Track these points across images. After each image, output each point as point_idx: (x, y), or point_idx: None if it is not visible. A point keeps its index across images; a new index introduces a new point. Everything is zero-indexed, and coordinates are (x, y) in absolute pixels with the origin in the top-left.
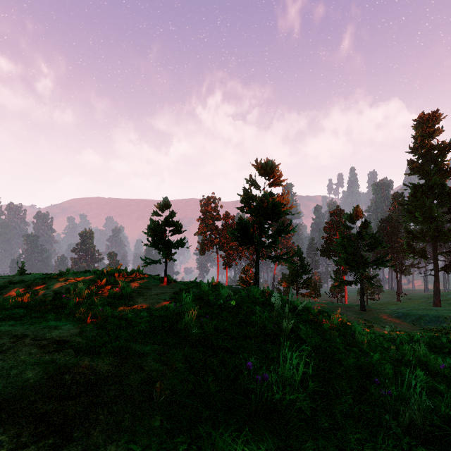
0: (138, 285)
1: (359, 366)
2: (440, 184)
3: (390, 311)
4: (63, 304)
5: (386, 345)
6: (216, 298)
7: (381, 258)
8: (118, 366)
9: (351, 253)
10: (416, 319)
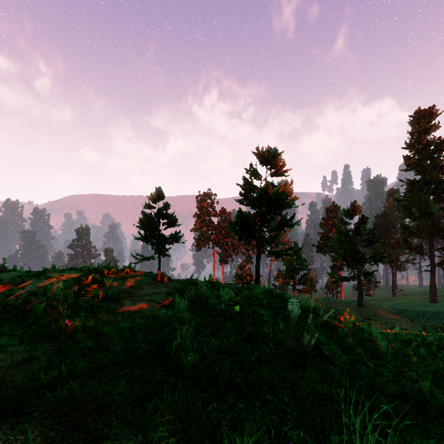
0: (128, 284)
1: (404, 393)
2: (437, 180)
3: (387, 307)
4: (31, 310)
5: (405, 351)
6: (216, 301)
7: (379, 254)
8: (56, 443)
9: (349, 249)
10: (415, 316)
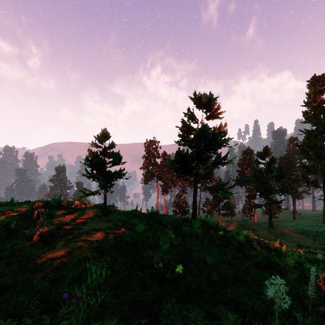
0: (74, 217)
1: None
2: None
3: (291, 228)
4: None
5: None
6: (153, 253)
7: (285, 187)
8: None
9: (262, 182)
10: (315, 235)
